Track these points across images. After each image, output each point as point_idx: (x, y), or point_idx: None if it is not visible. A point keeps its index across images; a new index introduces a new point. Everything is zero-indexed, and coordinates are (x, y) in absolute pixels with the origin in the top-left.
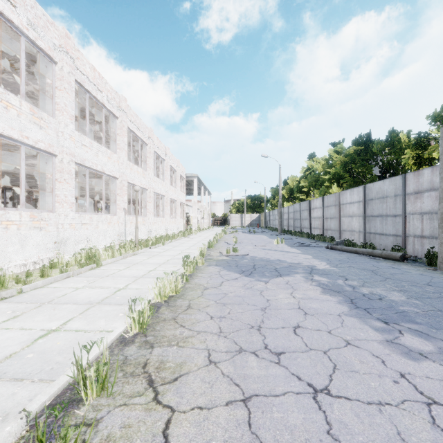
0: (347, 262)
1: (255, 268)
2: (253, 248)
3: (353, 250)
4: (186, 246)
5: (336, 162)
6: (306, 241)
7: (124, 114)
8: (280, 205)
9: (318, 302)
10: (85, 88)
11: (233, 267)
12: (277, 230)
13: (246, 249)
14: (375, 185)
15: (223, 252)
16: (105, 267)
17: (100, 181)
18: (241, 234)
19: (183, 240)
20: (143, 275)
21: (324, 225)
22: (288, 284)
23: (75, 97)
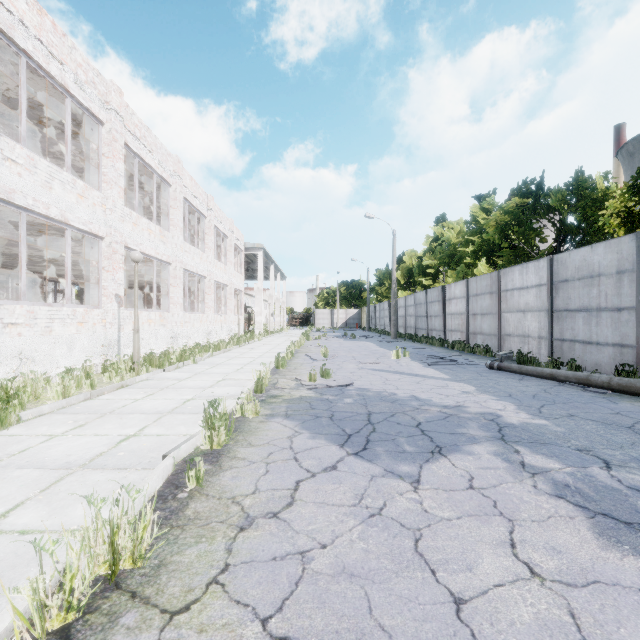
0: (553, 402)
1: (372, 423)
2: (358, 367)
3: (545, 374)
4: (236, 365)
5: (489, 222)
6: (444, 353)
7: (118, 118)
8: (394, 294)
9: (639, 609)
10: (15, 41)
11: (324, 422)
12: (389, 333)
13: (346, 370)
14: (573, 255)
15: (302, 378)
16: (23, 427)
17: (79, 247)
18: (332, 340)
19: (234, 352)
20: (95, 456)
21: (469, 326)
22: (477, 489)
23: (7, 72)
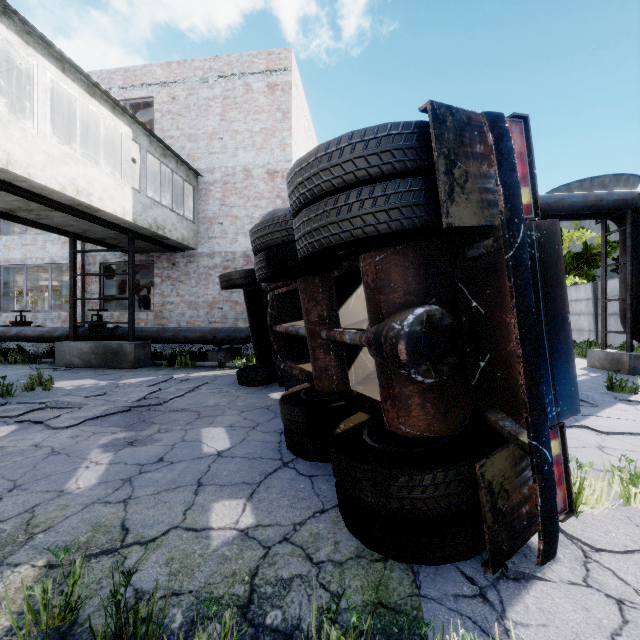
0: None
1: None
2: None
3: None
4: None
5: None
6: None
7: None
8: None
9: None
10: None
11: None
12: None
13: None
14: None
15: None
16: None
17: None
18: None
19: None
20: None
21: None
22: None
23: None
